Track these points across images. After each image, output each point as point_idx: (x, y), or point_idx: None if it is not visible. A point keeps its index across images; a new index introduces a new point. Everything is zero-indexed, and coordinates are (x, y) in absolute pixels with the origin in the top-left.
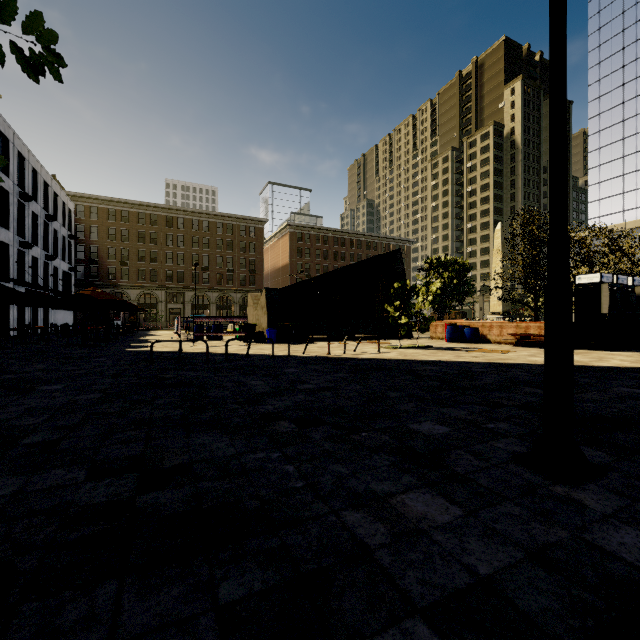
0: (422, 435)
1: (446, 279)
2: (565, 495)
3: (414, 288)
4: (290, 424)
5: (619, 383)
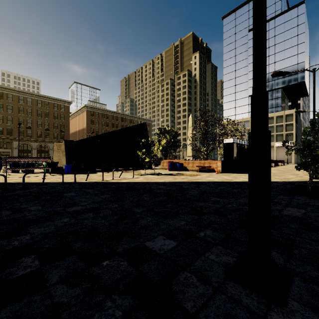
0: (155, 255)
1: (168, 139)
2: None
3: (152, 142)
4: (34, 261)
5: None
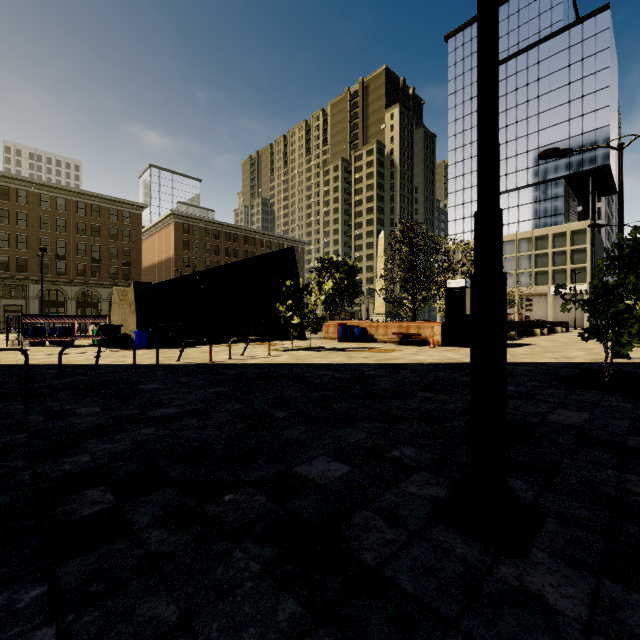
0: (314, 485)
1: (338, 280)
2: (519, 587)
3: (307, 287)
4: (105, 494)
5: None
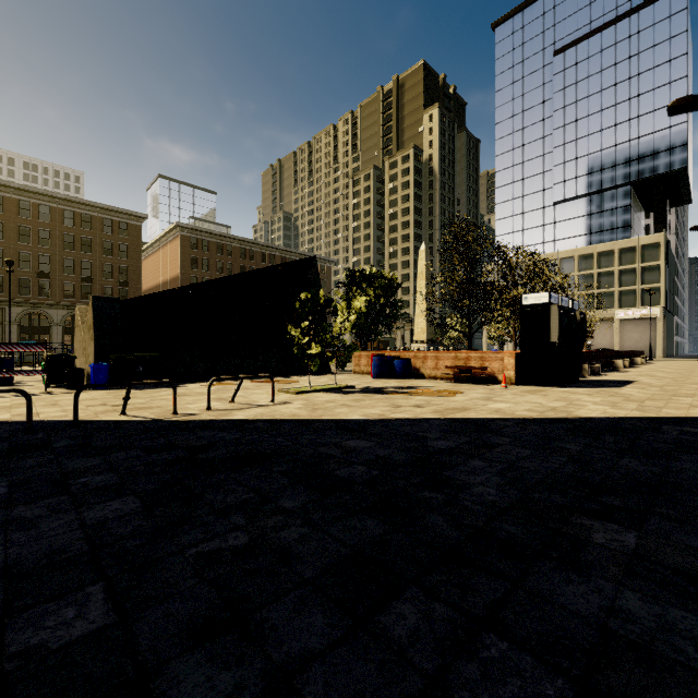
0: None
1: (372, 297)
2: None
3: (330, 301)
4: None
5: (697, 470)
